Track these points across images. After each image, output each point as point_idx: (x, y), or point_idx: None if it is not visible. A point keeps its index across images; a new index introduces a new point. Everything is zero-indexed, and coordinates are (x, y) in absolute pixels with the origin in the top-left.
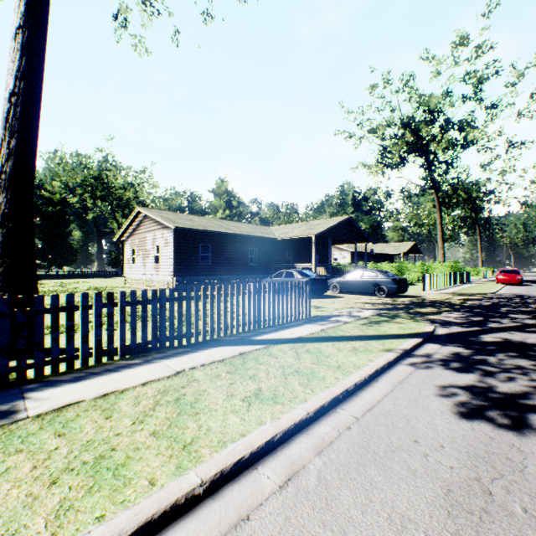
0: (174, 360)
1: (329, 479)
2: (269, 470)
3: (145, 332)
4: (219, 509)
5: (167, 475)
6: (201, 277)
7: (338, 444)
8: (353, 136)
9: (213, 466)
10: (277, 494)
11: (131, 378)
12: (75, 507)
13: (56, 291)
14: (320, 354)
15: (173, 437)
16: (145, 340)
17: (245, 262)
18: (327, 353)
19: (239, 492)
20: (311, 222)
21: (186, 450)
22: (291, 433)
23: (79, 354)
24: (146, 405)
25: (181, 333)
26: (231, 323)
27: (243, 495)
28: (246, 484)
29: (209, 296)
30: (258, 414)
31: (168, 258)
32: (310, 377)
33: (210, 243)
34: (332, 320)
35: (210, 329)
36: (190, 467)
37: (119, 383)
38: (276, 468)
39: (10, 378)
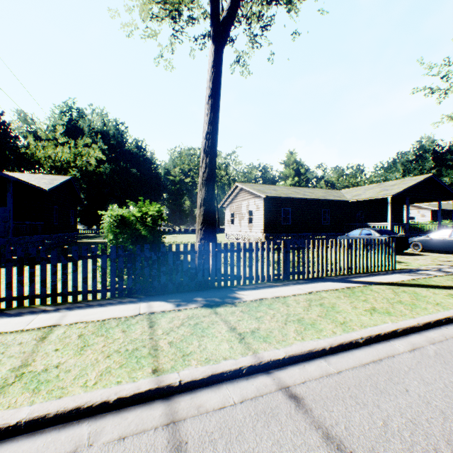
0: (301, 286)
1: (443, 354)
2: (397, 343)
3: (278, 268)
4: (373, 350)
5: (339, 331)
6: (283, 234)
7: (446, 343)
8: (436, 91)
9: (363, 333)
10: (408, 353)
11: (283, 292)
12: (303, 332)
13: (189, 242)
14: (416, 294)
15: (331, 319)
16: (278, 272)
17: (319, 222)
18: (423, 294)
19: (382, 347)
20: (384, 183)
21: (343, 325)
22: (407, 331)
23: (248, 276)
24: (303, 304)
25: (298, 271)
26: (330, 268)
27: (385, 349)
28: (385, 346)
29: (315, 247)
30: (379, 318)
31: (259, 219)
32: (412, 306)
33: (290, 207)
34: (420, 273)
35: (316, 270)
36: (350, 331)
37: (278, 293)
38: (402, 344)
39: (217, 285)
